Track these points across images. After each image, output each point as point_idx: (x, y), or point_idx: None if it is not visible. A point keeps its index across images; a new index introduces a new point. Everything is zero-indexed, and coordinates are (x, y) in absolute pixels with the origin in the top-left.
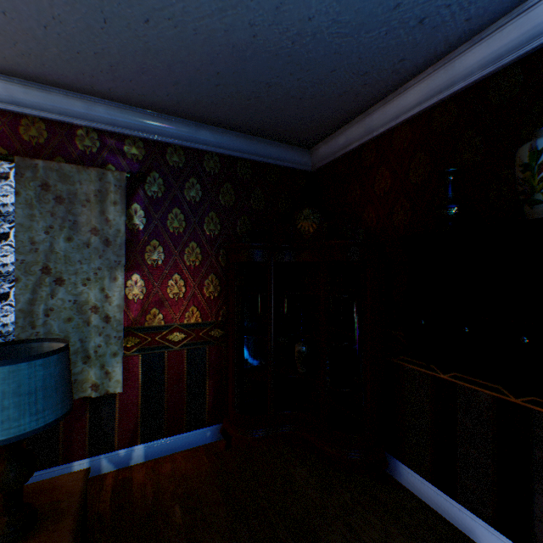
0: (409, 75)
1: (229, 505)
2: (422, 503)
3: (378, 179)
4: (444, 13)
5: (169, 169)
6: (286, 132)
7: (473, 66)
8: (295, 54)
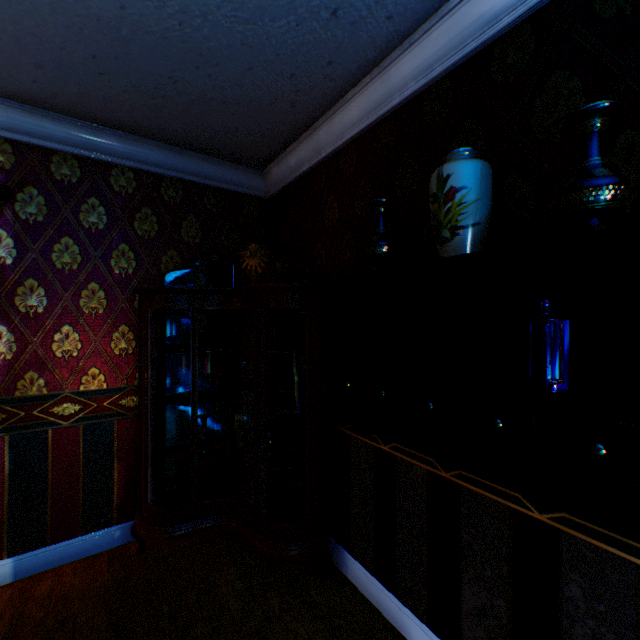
0: (346, 83)
1: (114, 632)
2: (365, 601)
3: (328, 210)
4: (358, 5)
5: (55, 184)
6: (223, 147)
7: (407, 77)
8: (191, 41)
